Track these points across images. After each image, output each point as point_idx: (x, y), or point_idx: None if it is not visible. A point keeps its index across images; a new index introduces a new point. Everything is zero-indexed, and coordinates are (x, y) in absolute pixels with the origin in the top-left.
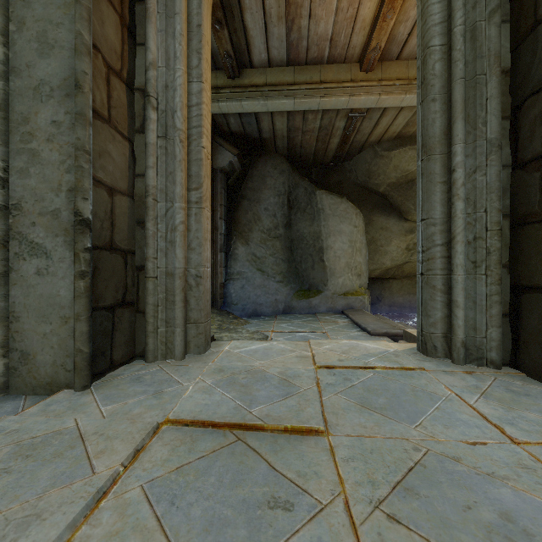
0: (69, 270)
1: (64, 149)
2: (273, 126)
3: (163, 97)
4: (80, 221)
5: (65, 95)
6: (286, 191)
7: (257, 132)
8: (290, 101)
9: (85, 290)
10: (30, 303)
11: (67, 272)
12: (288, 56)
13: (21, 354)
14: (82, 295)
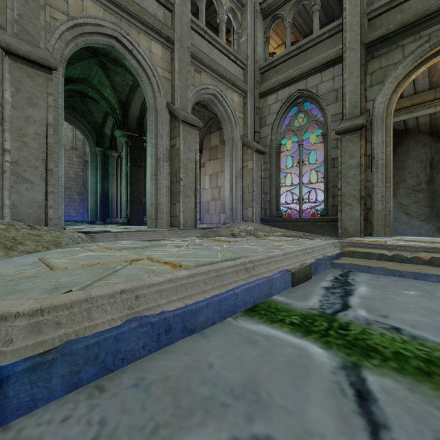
0: (358, 209)
1: (357, 180)
2: (417, 121)
3: (377, 156)
4: (362, 197)
5: (357, 167)
6: (428, 158)
7: (403, 127)
8: (432, 109)
9: (363, 213)
10: (347, 217)
11: (357, 209)
12: (430, 86)
13: (344, 229)
14: (362, 215)
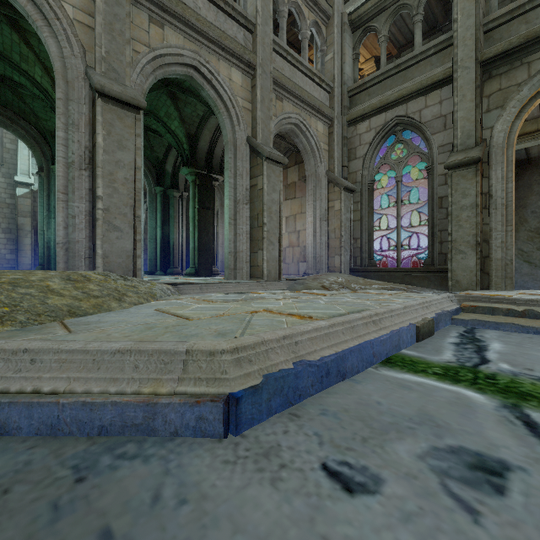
0: (473, 257)
1: (471, 223)
2: None
3: (495, 195)
4: (478, 243)
5: (471, 208)
6: None
7: (524, 156)
8: None
9: (479, 263)
10: (459, 267)
11: (472, 258)
12: None
13: (456, 281)
14: (478, 264)
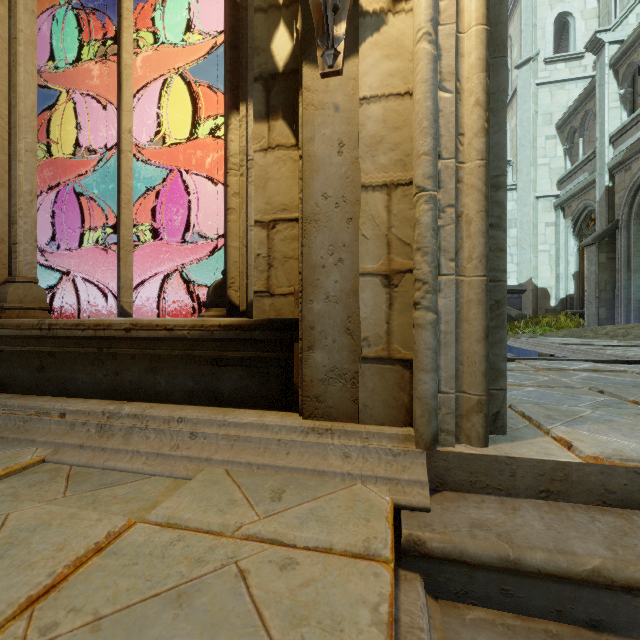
0: None
1: None
2: None
3: None
4: None
5: None
6: None
7: None
8: None
9: None
10: None
11: None
12: None
13: None
14: None
